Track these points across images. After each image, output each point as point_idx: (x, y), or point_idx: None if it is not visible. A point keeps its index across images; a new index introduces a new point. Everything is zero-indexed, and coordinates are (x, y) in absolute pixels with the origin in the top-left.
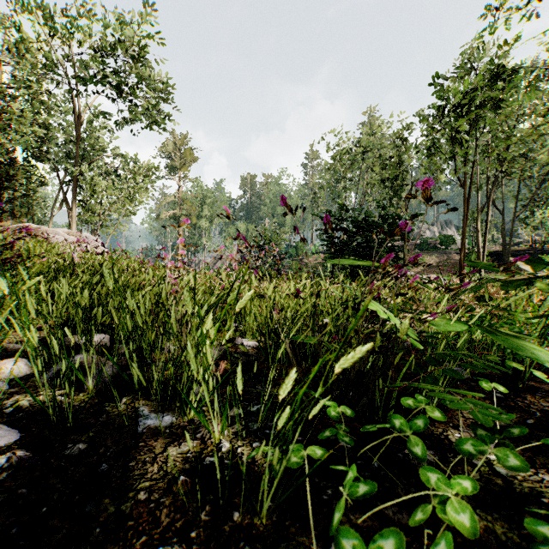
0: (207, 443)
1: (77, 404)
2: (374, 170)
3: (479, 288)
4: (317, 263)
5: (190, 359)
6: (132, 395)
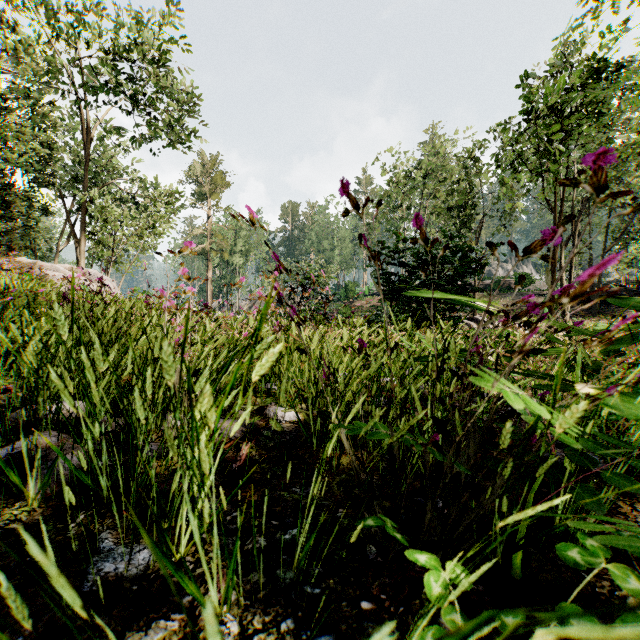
0: (198, 622)
1: (3, 526)
2: (438, 196)
3: (635, 338)
4: (371, 307)
5: (50, 579)
6: (95, 509)
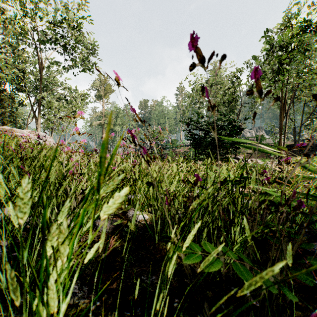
0: None
1: None
2: (218, 96)
3: None
4: (184, 152)
5: None
6: None
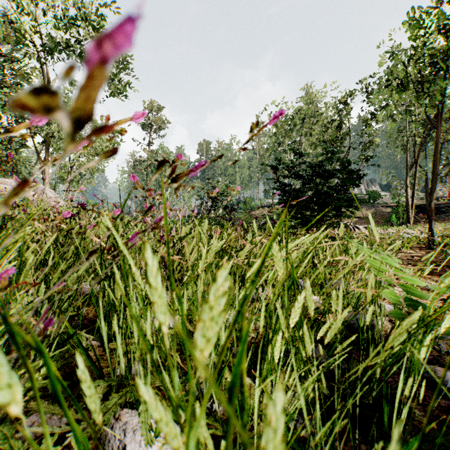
0: None
1: None
2: (313, 134)
3: None
4: (263, 215)
5: None
6: None
